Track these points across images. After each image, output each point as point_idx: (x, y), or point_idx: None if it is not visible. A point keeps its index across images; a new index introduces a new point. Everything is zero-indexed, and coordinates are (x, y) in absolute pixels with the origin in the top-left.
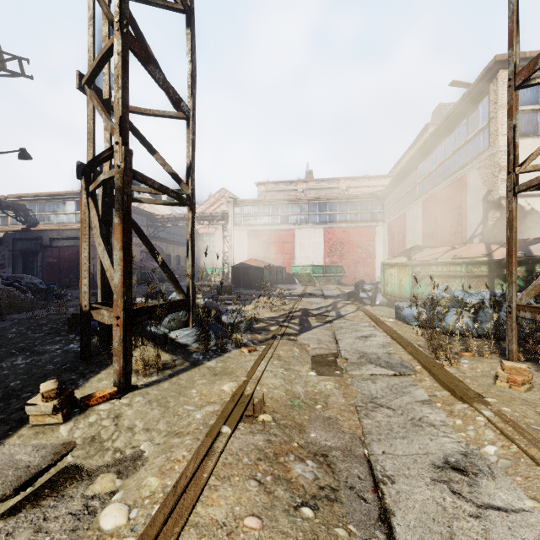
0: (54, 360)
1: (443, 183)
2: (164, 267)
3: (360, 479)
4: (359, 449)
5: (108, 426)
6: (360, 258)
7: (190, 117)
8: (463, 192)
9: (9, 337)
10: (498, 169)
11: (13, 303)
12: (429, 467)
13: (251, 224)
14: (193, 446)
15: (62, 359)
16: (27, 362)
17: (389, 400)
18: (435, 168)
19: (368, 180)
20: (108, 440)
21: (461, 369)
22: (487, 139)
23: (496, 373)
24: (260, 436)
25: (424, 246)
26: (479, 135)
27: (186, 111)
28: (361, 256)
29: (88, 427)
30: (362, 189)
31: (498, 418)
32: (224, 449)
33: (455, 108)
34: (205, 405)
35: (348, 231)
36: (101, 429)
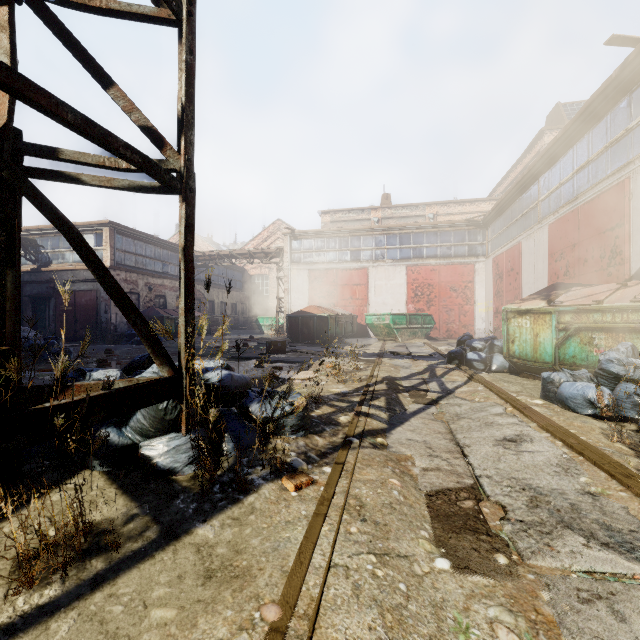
0: None
1: (586, 195)
2: (129, 314)
3: None
4: None
5: None
6: (455, 304)
7: (183, 20)
8: (625, 204)
9: None
10: None
11: None
12: None
13: (312, 261)
14: None
15: None
16: None
17: None
18: (571, 176)
19: (462, 205)
20: None
21: None
22: None
23: None
24: None
25: (571, 284)
26: None
27: (171, 1)
28: (456, 302)
29: None
30: (454, 217)
31: None
32: None
33: (610, 81)
34: None
35: (439, 269)
36: None
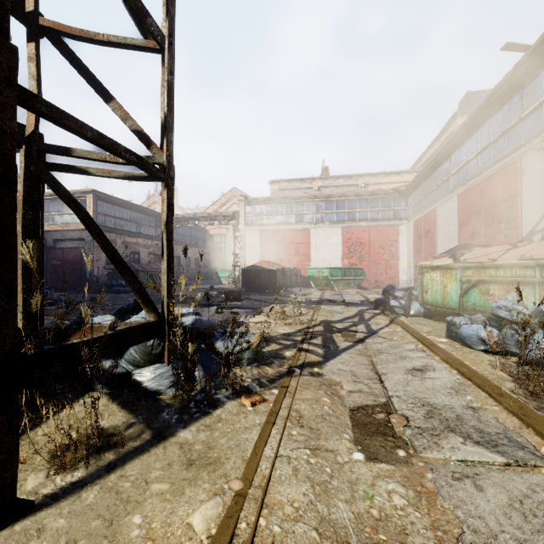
0: None
1: (487, 171)
2: (125, 273)
3: None
4: None
5: None
6: (382, 260)
7: (165, 48)
8: (518, 180)
9: None
10: None
11: None
12: None
13: (263, 223)
14: None
15: None
16: None
17: None
18: (476, 155)
19: (388, 176)
20: None
21: None
22: None
23: None
24: None
25: (473, 245)
26: (540, 108)
27: (157, 36)
28: (383, 258)
29: None
30: (382, 186)
31: None
32: None
33: (506, 79)
34: None
35: (369, 230)
36: None
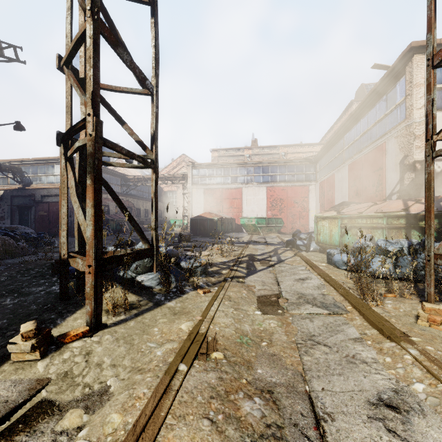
0: (37, 301)
1: (366, 149)
2: (131, 221)
3: (303, 416)
4: (301, 385)
5: (79, 362)
6: (296, 212)
7: (154, 93)
8: (383, 157)
9: (1, 280)
10: (413, 137)
11: (7, 250)
12: (365, 404)
13: (206, 183)
14: (153, 384)
15: (44, 299)
16: (14, 302)
17: (325, 338)
18: (359, 137)
19: (303, 147)
20: (79, 376)
21: (386, 309)
22: (403, 113)
23: (417, 313)
24: (212, 374)
25: (351, 202)
26: (397, 109)
27: (150, 88)
28: (297, 210)
29: (62, 363)
30: (298, 154)
31: (423, 356)
32: (180, 387)
33: (376, 87)
34: (165, 342)
35: (287, 189)
36: (73, 365)
